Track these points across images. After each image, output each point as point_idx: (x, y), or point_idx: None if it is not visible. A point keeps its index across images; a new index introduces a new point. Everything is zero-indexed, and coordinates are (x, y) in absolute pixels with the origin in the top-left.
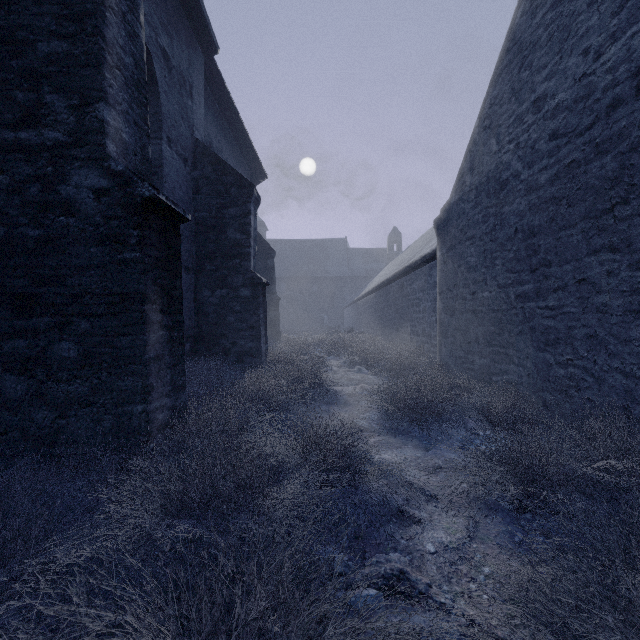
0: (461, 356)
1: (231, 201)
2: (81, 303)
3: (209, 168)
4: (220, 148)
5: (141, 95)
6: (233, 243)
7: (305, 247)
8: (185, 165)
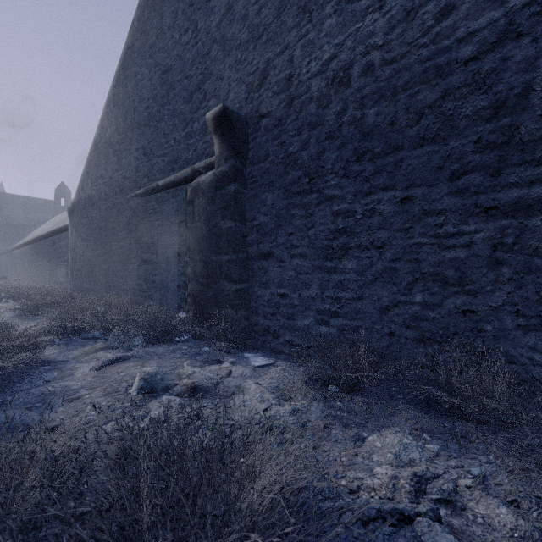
0: (79, 285)
1: None
2: None
3: None
4: None
5: None
6: None
7: None
8: None
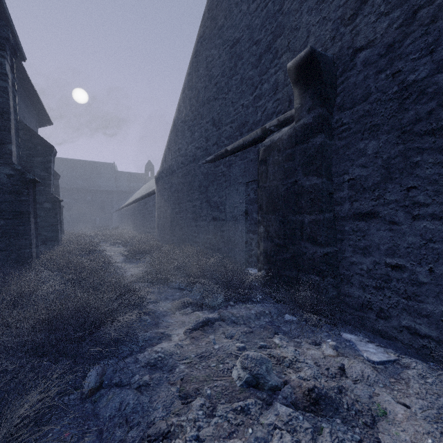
0: (163, 236)
1: (38, 153)
2: (1, 214)
3: (21, 132)
4: (19, 107)
5: (18, 132)
6: (39, 177)
7: (80, 166)
8: None
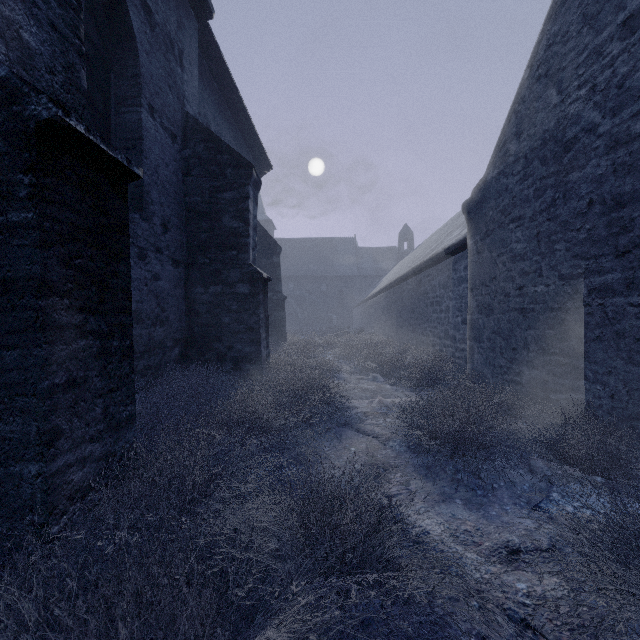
0: (502, 365)
1: (226, 184)
2: None
3: (201, 146)
4: (219, 132)
5: None
6: (229, 232)
7: (313, 246)
8: (173, 141)
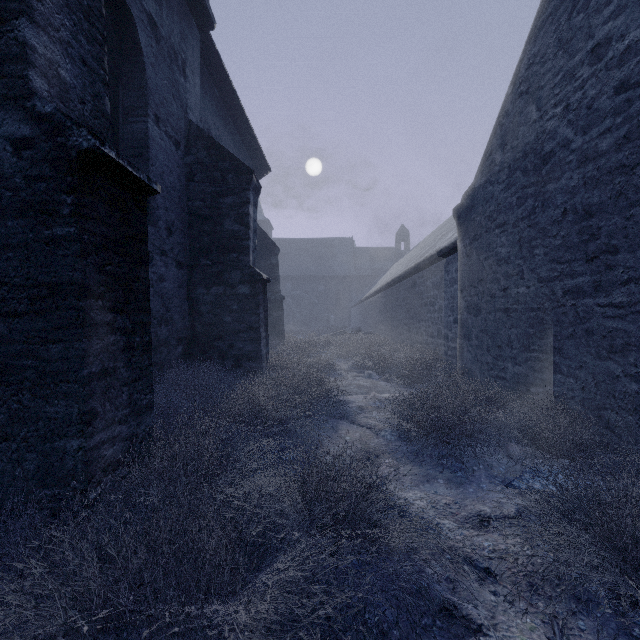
0: (488, 362)
1: (228, 189)
2: None
3: (204, 152)
4: (219, 137)
5: (94, 29)
6: (230, 235)
7: (311, 246)
8: (177, 149)
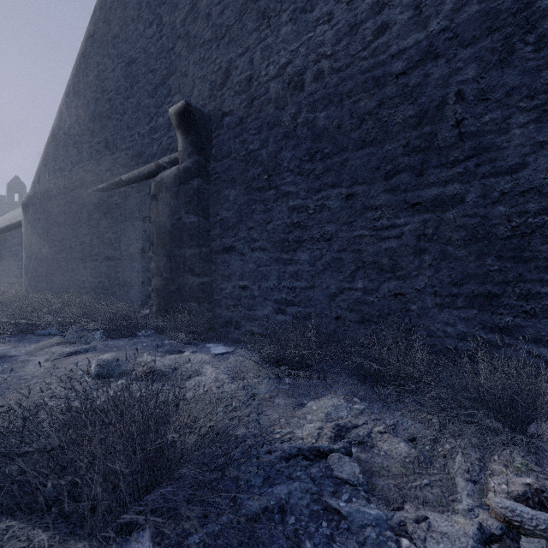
0: (35, 284)
1: None
2: None
3: None
4: None
5: None
6: None
7: None
8: None
